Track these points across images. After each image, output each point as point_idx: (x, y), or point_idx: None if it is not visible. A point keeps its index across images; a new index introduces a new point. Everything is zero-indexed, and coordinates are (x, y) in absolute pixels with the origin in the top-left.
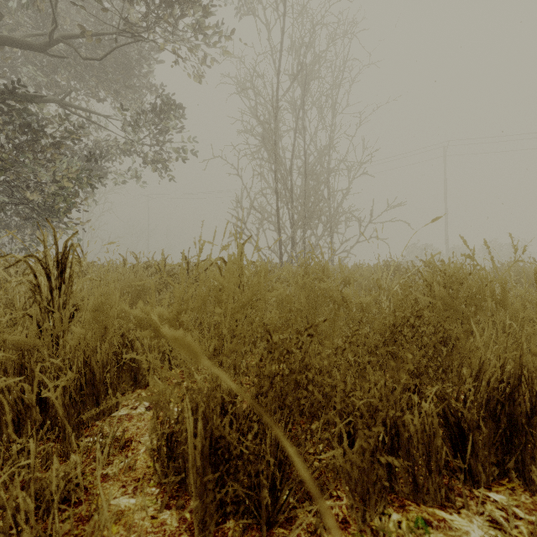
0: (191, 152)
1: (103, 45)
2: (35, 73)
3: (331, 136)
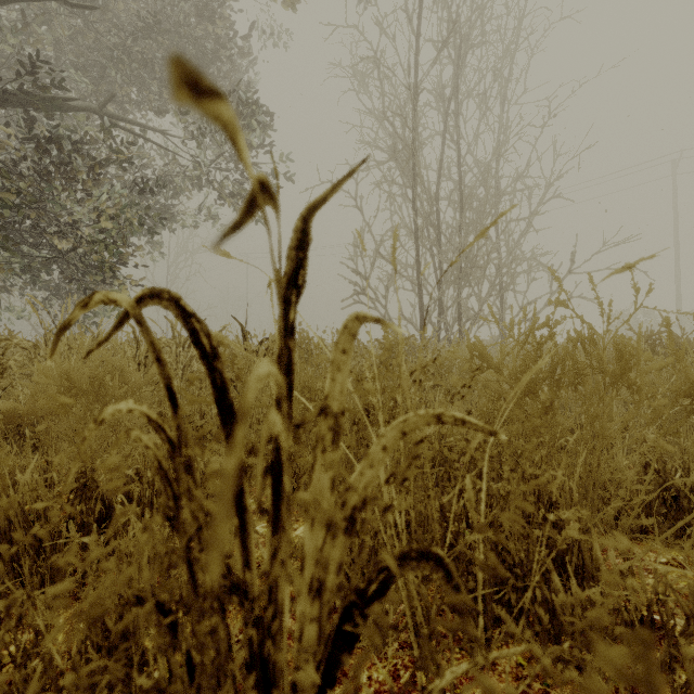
0: (289, 177)
1: (166, 31)
2: (80, 80)
3: (500, 141)
